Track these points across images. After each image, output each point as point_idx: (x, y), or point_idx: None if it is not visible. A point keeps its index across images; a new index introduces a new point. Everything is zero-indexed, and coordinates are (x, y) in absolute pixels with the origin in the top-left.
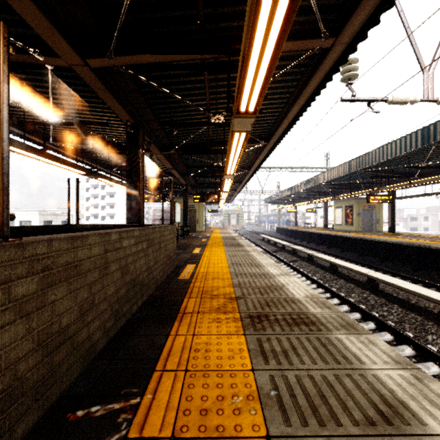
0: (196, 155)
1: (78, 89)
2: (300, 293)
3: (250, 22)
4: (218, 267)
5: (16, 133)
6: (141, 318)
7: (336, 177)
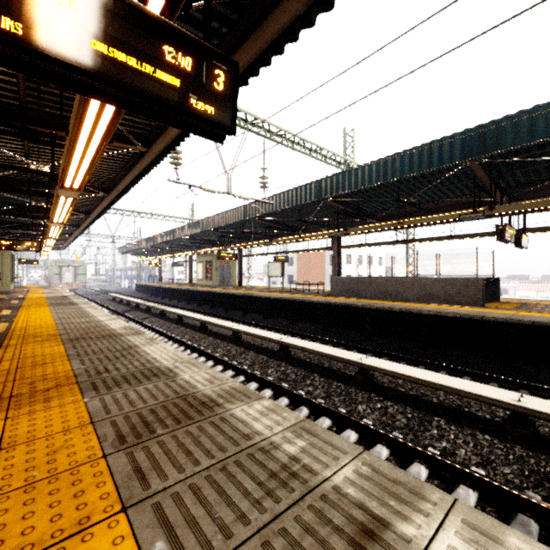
0: None
1: None
2: (118, 327)
3: (66, 162)
4: (41, 321)
5: None
6: None
7: (189, 234)
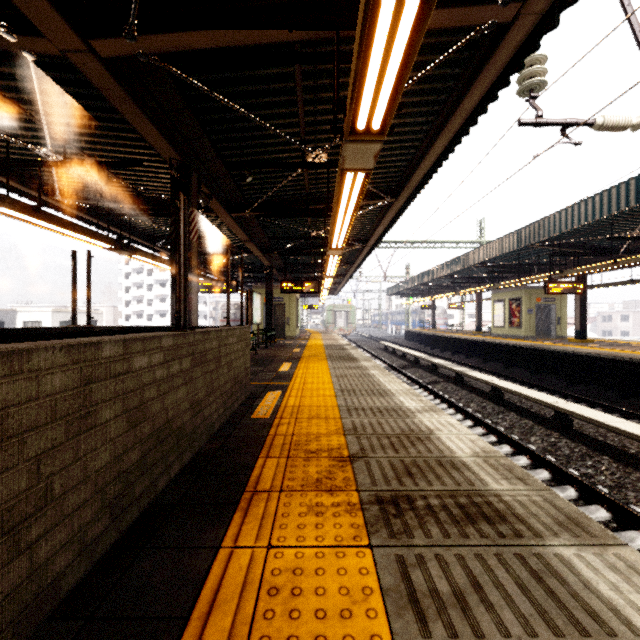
0: (284, 219)
1: (90, 106)
2: (464, 448)
3: None
4: (318, 396)
5: (1, 183)
6: (173, 504)
7: (498, 255)
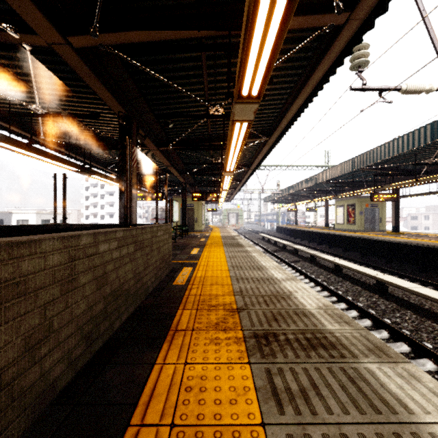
0: (194, 151)
1: (65, 77)
2: (311, 304)
3: None
4: (217, 270)
5: (4, 127)
6: (124, 338)
7: (339, 175)
